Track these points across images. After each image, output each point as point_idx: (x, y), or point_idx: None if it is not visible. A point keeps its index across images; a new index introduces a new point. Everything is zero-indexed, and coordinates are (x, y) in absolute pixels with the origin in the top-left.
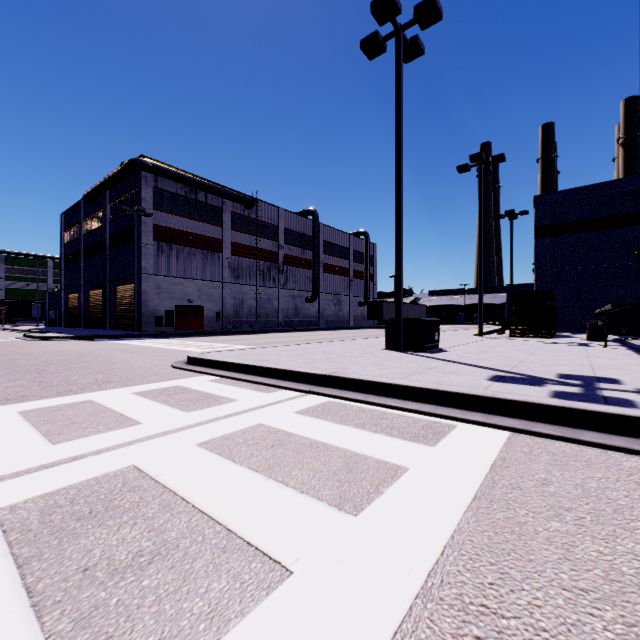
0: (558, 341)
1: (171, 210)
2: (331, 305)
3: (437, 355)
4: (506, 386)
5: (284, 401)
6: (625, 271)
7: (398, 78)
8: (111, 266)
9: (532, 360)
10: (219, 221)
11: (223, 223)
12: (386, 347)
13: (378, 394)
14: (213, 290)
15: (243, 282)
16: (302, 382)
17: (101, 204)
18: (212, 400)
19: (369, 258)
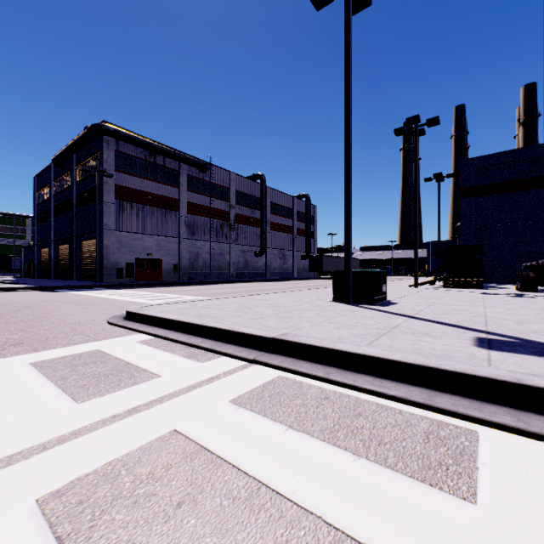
0: (492, 292)
1: (131, 172)
2: (277, 259)
3: (389, 308)
4: (511, 358)
5: (220, 377)
6: (542, 228)
7: (347, 24)
8: (77, 223)
9: (495, 315)
10: (176, 183)
11: (180, 185)
12: (334, 299)
13: (341, 366)
14: (171, 245)
15: (198, 238)
16: (246, 345)
17: (68, 167)
18: (126, 376)
19: (310, 218)
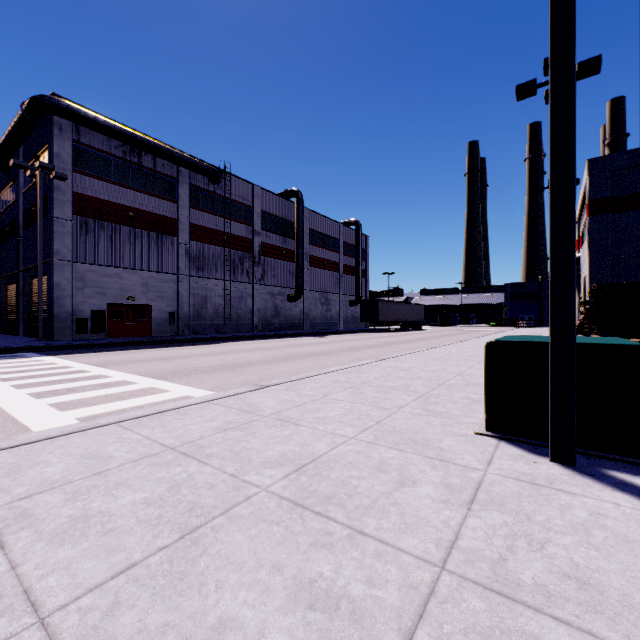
0: None
1: (102, 175)
2: (318, 304)
3: None
4: None
5: None
6: None
7: None
8: (24, 251)
9: None
10: (173, 195)
11: (179, 198)
12: (490, 427)
13: None
14: (165, 284)
15: (207, 275)
16: None
17: (15, 170)
18: None
19: (361, 251)
